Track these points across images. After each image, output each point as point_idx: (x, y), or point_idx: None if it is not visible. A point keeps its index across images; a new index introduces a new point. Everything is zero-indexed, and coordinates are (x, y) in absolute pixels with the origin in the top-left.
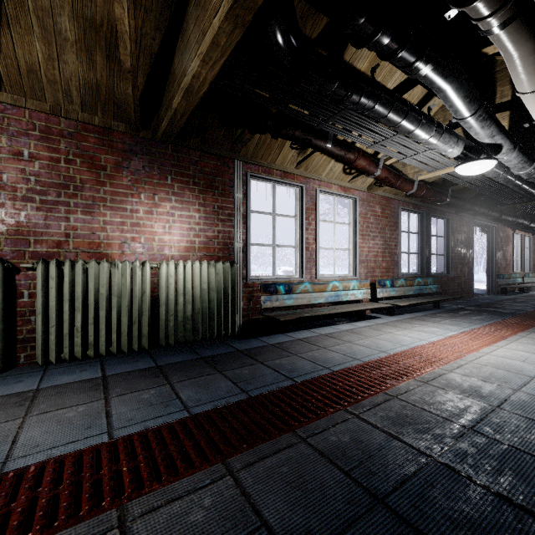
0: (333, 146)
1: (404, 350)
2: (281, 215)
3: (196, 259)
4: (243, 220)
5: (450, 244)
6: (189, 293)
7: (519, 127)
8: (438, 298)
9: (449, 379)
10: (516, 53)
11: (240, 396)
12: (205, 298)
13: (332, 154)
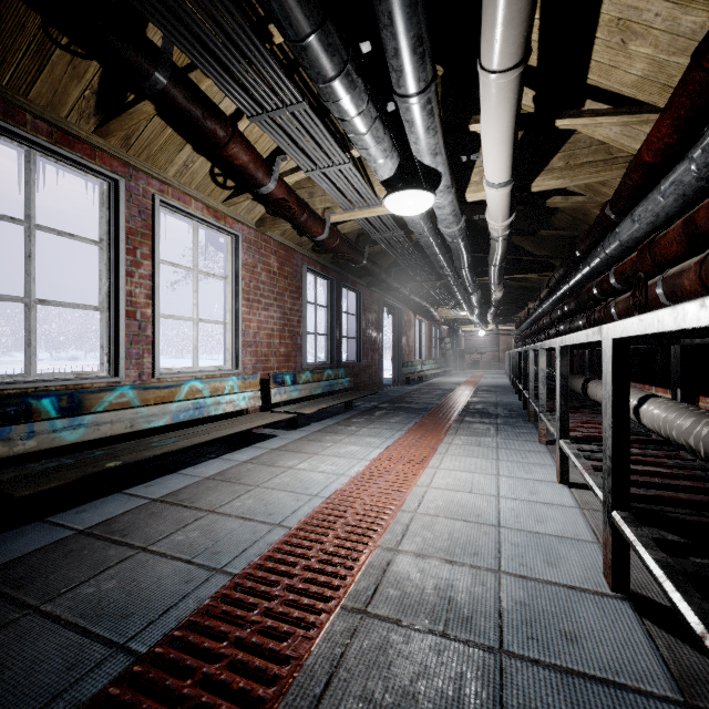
0: (175, 86)
1: (315, 510)
2: (54, 230)
3: None
4: None
5: (362, 325)
6: None
7: (457, 159)
8: (352, 395)
9: (401, 581)
10: None
11: None
12: None
13: (173, 105)
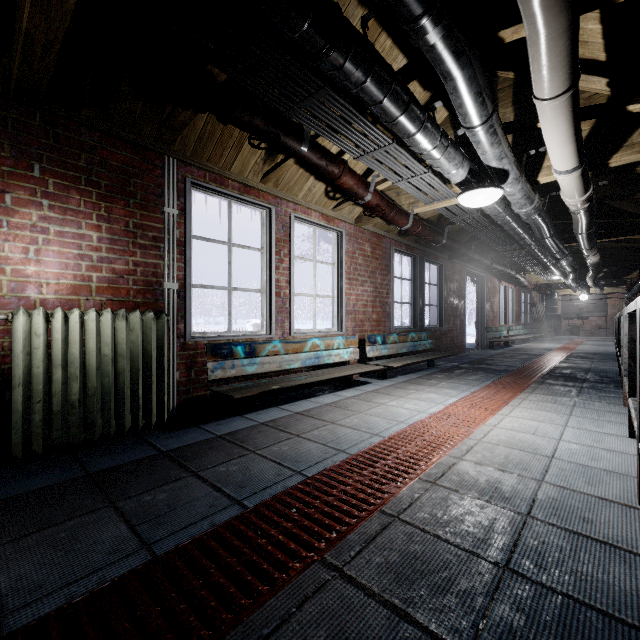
0: (311, 151)
1: (401, 430)
2: (240, 245)
3: (92, 306)
4: (180, 248)
5: (444, 294)
6: (75, 363)
7: (525, 153)
8: (433, 355)
9: (461, 473)
10: (545, 30)
11: (133, 560)
12: (107, 370)
13: (309, 162)
